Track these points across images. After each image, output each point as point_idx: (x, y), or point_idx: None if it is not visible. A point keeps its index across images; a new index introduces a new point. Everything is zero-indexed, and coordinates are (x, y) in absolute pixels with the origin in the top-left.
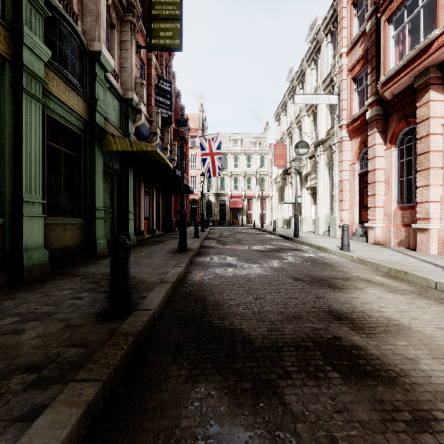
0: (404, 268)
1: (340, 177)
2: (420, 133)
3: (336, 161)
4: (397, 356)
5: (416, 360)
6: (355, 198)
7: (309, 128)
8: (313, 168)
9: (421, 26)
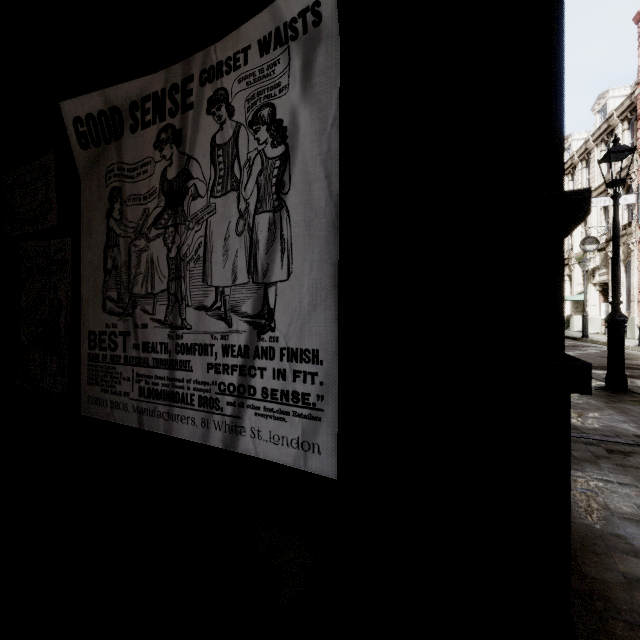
0: None
1: (639, 277)
2: None
3: (634, 261)
4: None
5: None
6: None
7: (597, 216)
8: (604, 263)
9: None
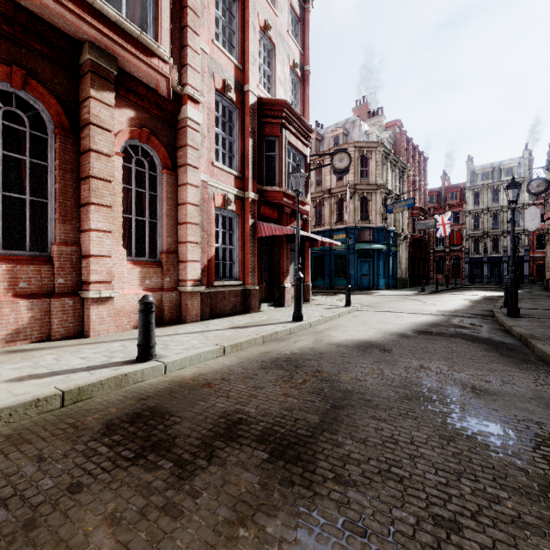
0: (264, 332)
1: None
2: (98, 143)
3: None
4: (404, 330)
5: (398, 329)
6: None
7: None
8: None
9: None
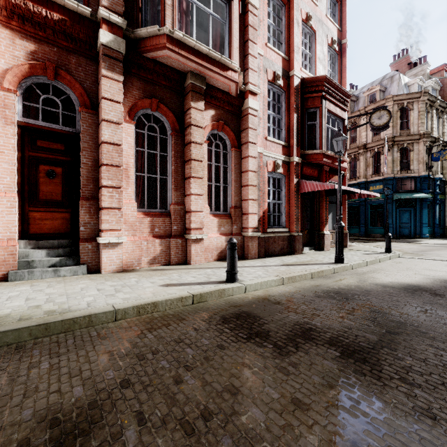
0: (311, 270)
1: None
2: (195, 137)
3: None
4: None
5: None
6: (16, 177)
7: None
8: None
9: (211, 33)
